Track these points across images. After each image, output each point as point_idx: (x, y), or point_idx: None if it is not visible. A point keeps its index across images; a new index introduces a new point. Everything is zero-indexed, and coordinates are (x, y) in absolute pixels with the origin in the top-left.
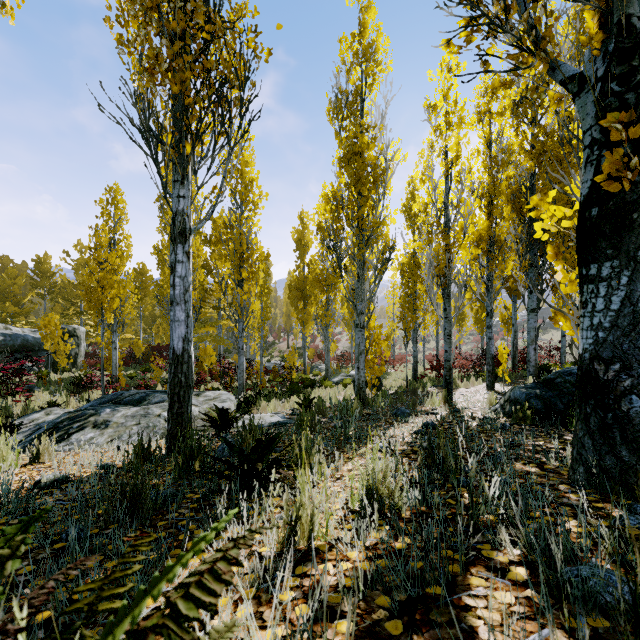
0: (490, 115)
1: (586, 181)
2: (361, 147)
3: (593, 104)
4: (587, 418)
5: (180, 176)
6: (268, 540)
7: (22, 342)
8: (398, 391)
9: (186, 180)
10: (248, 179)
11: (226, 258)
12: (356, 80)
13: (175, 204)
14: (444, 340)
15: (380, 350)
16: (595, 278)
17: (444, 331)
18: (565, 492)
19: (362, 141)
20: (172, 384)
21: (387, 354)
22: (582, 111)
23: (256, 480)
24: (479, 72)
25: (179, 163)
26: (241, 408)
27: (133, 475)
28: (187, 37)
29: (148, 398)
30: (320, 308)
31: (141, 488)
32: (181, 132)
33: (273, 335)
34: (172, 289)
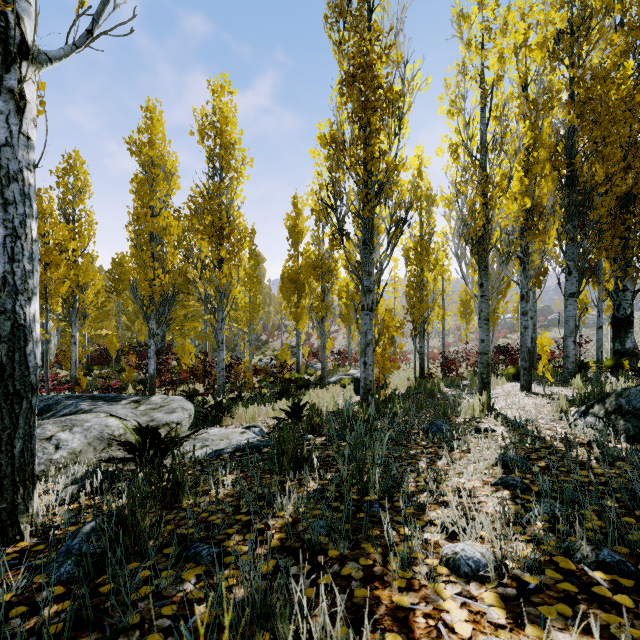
0: (528, 47)
1: None
2: (370, 60)
3: None
4: None
5: None
6: None
7: None
8: (410, 393)
9: None
10: (228, 139)
11: (202, 234)
12: None
13: None
14: (479, 326)
15: (391, 341)
16: None
17: (479, 314)
18: None
19: (371, 52)
20: None
21: (400, 346)
22: None
23: None
24: None
25: None
26: (210, 417)
27: None
28: None
29: (55, 407)
30: (315, 298)
31: None
32: None
33: (266, 333)
34: None
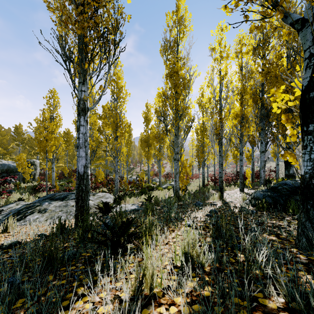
0: (242, 53)
1: (306, 78)
2: (177, 69)
3: (311, 34)
4: (308, 211)
5: (82, 80)
6: (126, 287)
7: (7, 168)
8: (195, 192)
9: (85, 82)
10: (120, 86)
11: (109, 125)
12: (174, 35)
13: (79, 95)
14: (219, 167)
15: (186, 172)
16: (312, 132)
17: (219, 162)
18: (296, 253)
19: (177, 66)
20: (78, 190)
21: (190, 174)
22: (303, 39)
23: (120, 247)
24: (243, 21)
25: (82, 73)
26: (116, 201)
27: (49, 244)
28: (85, 4)
29: (68, 196)
30: (156, 151)
31: (54, 252)
32: (82, 56)
33: (133, 164)
34: (78, 140)
